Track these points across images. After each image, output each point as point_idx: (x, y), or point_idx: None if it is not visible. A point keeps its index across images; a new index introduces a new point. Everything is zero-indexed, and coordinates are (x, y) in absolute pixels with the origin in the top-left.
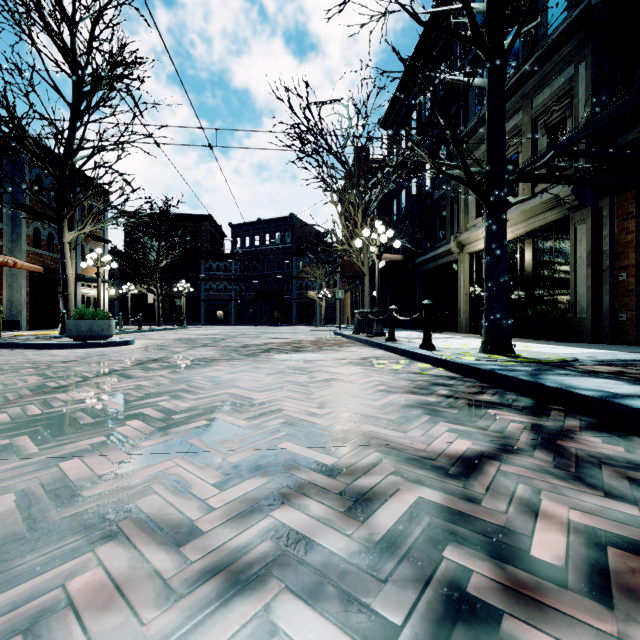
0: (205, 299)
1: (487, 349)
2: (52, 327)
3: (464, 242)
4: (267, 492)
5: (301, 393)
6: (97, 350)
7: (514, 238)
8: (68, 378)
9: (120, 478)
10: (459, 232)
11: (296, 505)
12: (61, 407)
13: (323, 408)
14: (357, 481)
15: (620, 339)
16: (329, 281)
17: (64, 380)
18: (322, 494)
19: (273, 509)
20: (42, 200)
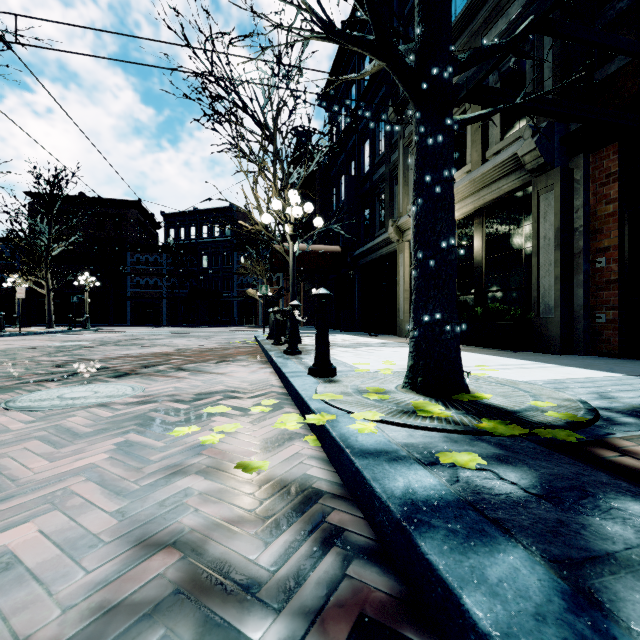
0: (131, 296)
1: (417, 382)
2: None
3: (404, 227)
4: None
5: None
6: None
7: (460, 219)
8: None
9: None
10: (398, 216)
11: None
12: None
13: None
14: None
15: (597, 348)
16: (271, 278)
17: None
18: None
19: None
20: None
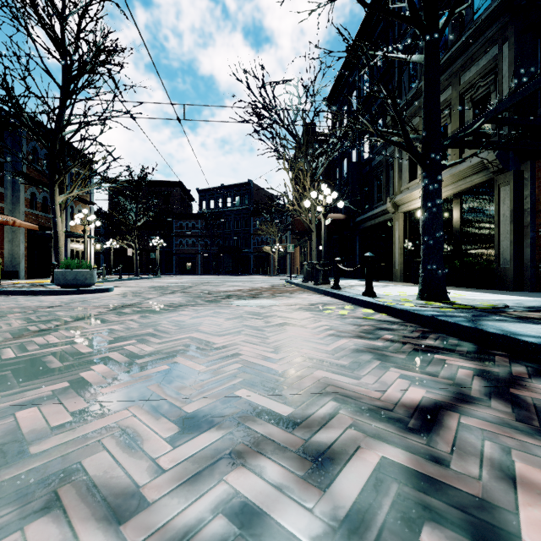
0: (176, 253)
1: (424, 296)
2: (46, 276)
3: (399, 203)
4: (221, 449)
5: (257, 337)
6: (80, 296)
7: (443, 199)
8: (49, 322)
9: (73, 430)
10: (394, 194)
11: (252, 466)
12: (35, 351)
13: (278, 352)
14: (315, 436)
15: (540, 287)
16: (281, 237)
17: (45, 324)
18: (279, 452)
19: (227, 471)
20: (36, 168)
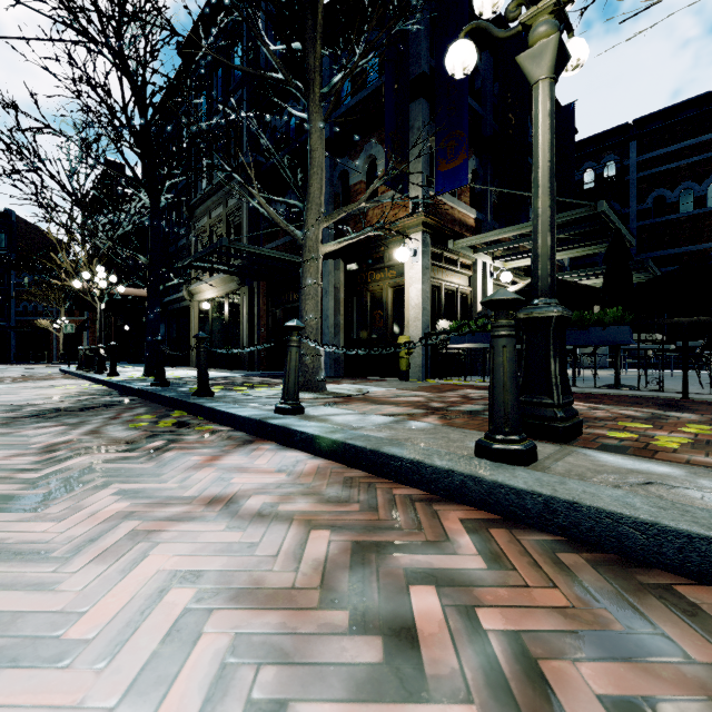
0: None
1: (146, 374)
2: None
3: (193, 292)
4: None
5: None
6: None
7: (221, 296)
8: None
9: None
10: (192, 282)
11: None
12: None
13: None
14: None
15: (263, 368)
16: (71, 308)
17: None
18: None
19: None
20: None
